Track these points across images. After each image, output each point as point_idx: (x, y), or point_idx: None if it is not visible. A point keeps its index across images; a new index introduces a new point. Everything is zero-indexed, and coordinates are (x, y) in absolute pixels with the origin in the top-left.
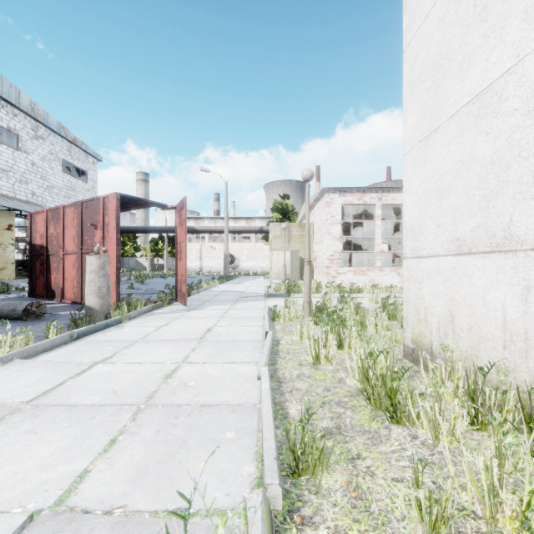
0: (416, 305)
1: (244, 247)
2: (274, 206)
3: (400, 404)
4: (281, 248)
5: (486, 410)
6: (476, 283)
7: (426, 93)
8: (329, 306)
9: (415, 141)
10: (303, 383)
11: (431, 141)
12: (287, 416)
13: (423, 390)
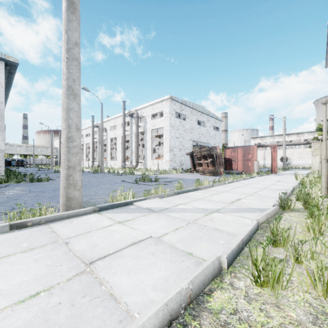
0: None
1: (295, 151)
2: (318, 127)
3: None
4: (319, 154)
5: None
6: None
7: None
8: None
9: None
10: None
11: None
12: None
13: None
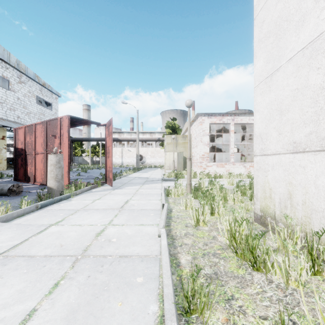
0: (263, 187)
1: (149, 150)
2: (167, 125)
3: (259, 257)
4: (171, 150)
5: (320, 262)
6: (309, 172)
7: (271, 45)
8: (203, 187)
9: (263, 78)
10: (189, 239)
11: (274, 77)
12: (179, 265)
13: (271, 245)
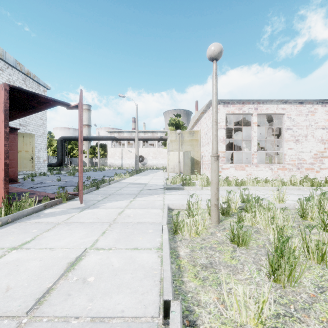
0: None
1: (150, 151)
2: (170, 122)
3: None
4: (176, 149)
5: None
6: None
7: None
8: (234, 206)
9: None
10: None
11: None
12: None
13: None
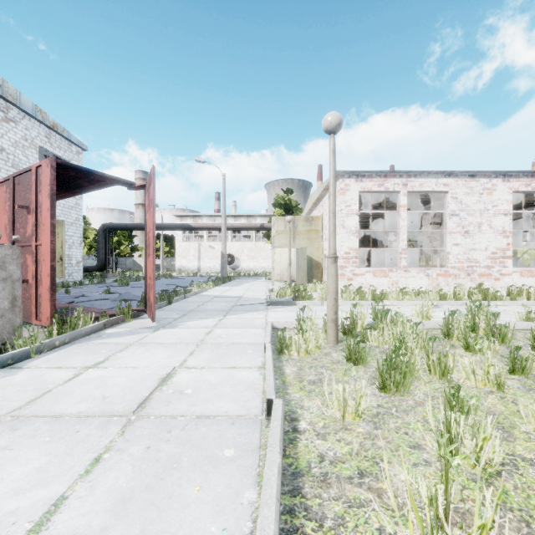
0: None
1: (245, 246)
2: (277, 201)
3: None
4: (285, 245)
5: None
6: None
7: None
8: (361, 324)
9: None
10: None
11: None
12: None
13: None
